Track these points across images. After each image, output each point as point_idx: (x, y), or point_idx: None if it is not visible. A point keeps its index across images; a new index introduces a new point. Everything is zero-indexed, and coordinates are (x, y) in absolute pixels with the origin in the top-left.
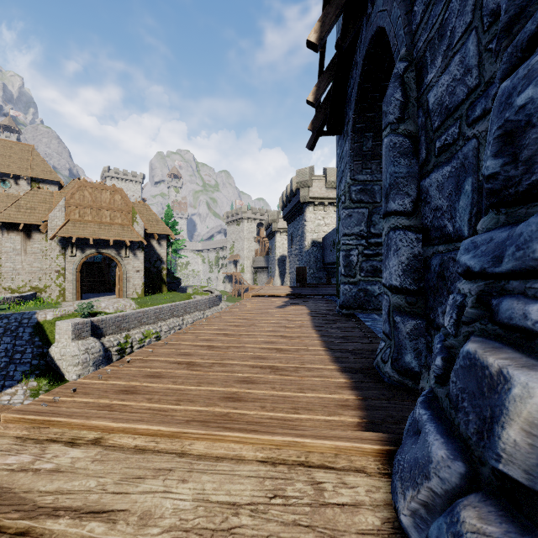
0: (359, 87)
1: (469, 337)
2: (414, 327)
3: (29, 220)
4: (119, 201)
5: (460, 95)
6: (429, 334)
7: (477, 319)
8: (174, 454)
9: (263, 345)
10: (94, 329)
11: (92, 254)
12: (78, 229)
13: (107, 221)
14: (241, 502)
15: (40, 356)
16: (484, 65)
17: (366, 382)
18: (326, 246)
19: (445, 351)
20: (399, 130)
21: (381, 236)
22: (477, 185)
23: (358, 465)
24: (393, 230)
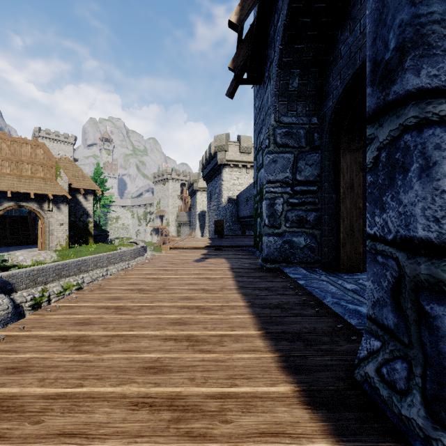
0: (289, 7)
1: None
2: None
3: None
4: (42, 155)
5: None
6: None
7: None
8: None
9: (168, 331)
10: (3, 285)
11: (11, 207)
12: None
13: (27, 174)
14: None
15: None
16: None
17: None
18: (240, 202)
19: None
20: None
21: (307, 184)
22: None
23: None
24: (417, 129)
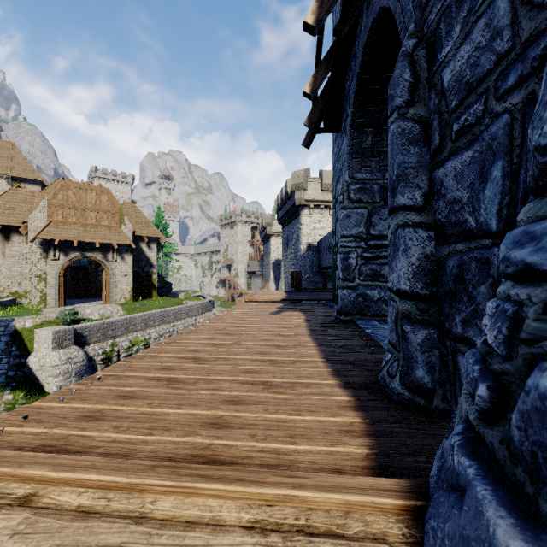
0: (359, 78)
1: (534, 362)
2: (426, 337)
3: (8, 221)
4: (106, 202)
5: (485, 65)
6: (444, 345)
7: (546, 336)
8: (129, 518)
9: (255, 357)
10: (77, 337)
11: (77, 257)
12: (61, 230)
13: (92, 223)
14: None
15: (17, 367)
16: (520, 22)
17: (372, 400)
18: (322, 250)
19: (489, 377)
20: (408, 115)
21: (381, 238)
22: (511, 169)
23: (376, 528)
24: (402, 228)
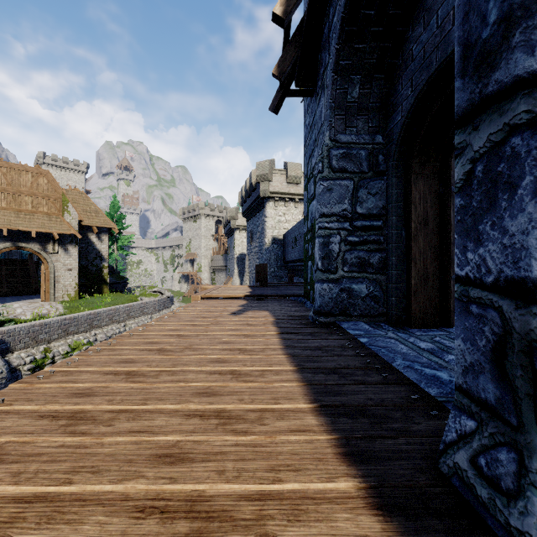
0: None
1: None
2: None
3: None
4: (45, 185)
5: None
6: None
7: None
8: None
9: (193, 405)
10: None
11: (7, 248)
12: None
13: (27, 209)
14: None
15: None
16: None
17: None
18: (287, 243)
19: None
20: None
21: (369, 218)
22: None
23: None
24: (530, 128)
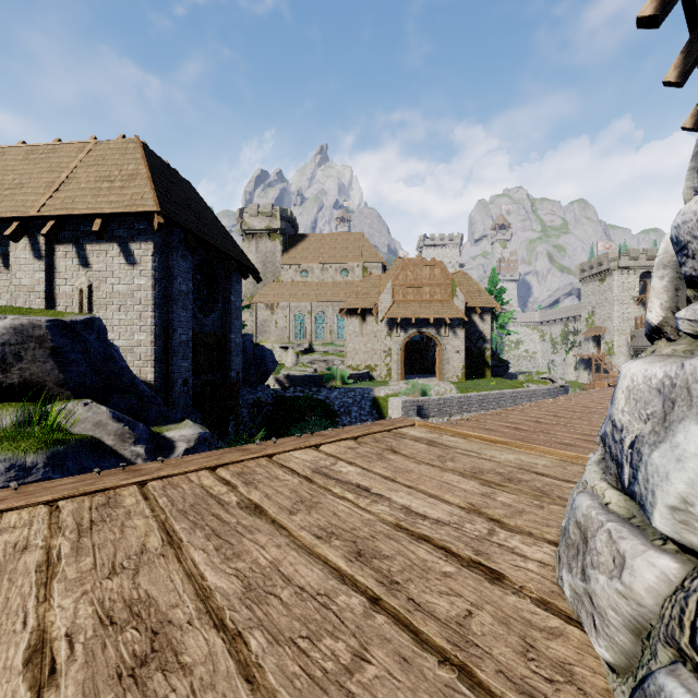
0: None
1: None
2: None
3: (364, 305)
4: (439, 275)
5: None
6: None
7: None
8: (505, 448)
9: (597, 428)
10: (419, 409)
11: (414, 334)
12: (402, 309)
13: (427, 298)
14: (539, 464)
15: None
16: None
17: None
18: None
19: None
20: None
21: None
22: None
23: None
24: None
